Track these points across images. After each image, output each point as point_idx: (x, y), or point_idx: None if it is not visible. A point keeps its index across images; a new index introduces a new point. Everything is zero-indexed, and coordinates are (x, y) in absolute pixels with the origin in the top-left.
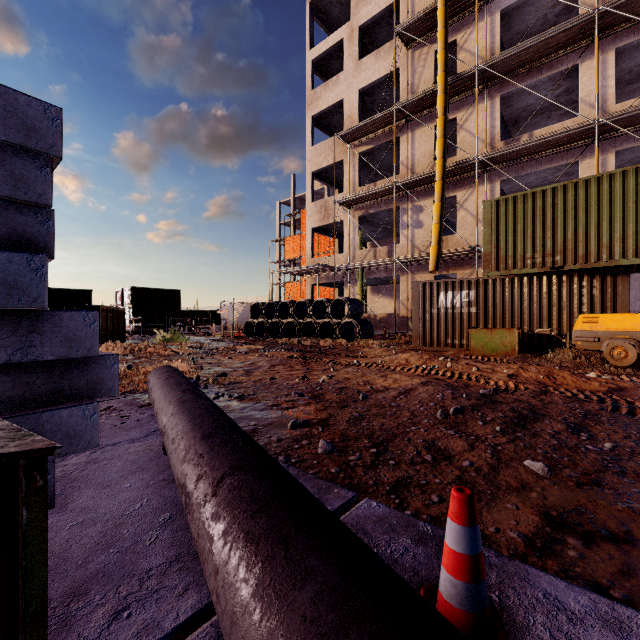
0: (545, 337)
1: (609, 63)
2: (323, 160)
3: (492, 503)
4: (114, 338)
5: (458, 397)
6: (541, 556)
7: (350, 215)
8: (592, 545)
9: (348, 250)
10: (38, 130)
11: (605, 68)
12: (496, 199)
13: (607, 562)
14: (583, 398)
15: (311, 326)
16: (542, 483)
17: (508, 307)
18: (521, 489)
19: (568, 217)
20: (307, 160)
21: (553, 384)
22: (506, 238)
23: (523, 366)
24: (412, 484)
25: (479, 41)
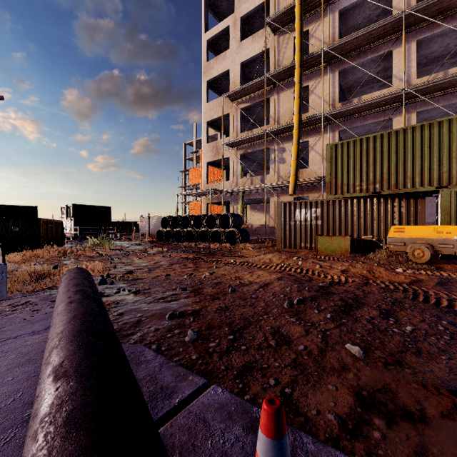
0: (369, 242)
1: (412, 50)
2: (215, 113)
3: (317, 385)
4: (53, 243)
5: (302, 290)
6: (351, 439)
7: (234, 153)
8: (393, 425)
9: (232, 178)
10: None
11: (409, 54)
12: (335, 143)
13: (405, 443)
14: (393, 288)
15: (205, 233)
16: (358, 364)
17: (343, 220)
18: (341, 370)
19: (384, 157)
20: (203, 113)
21: (372, 277)
22: (342, 171)
23: (352, 264)
24: (256, 368)
25: (324, 31)
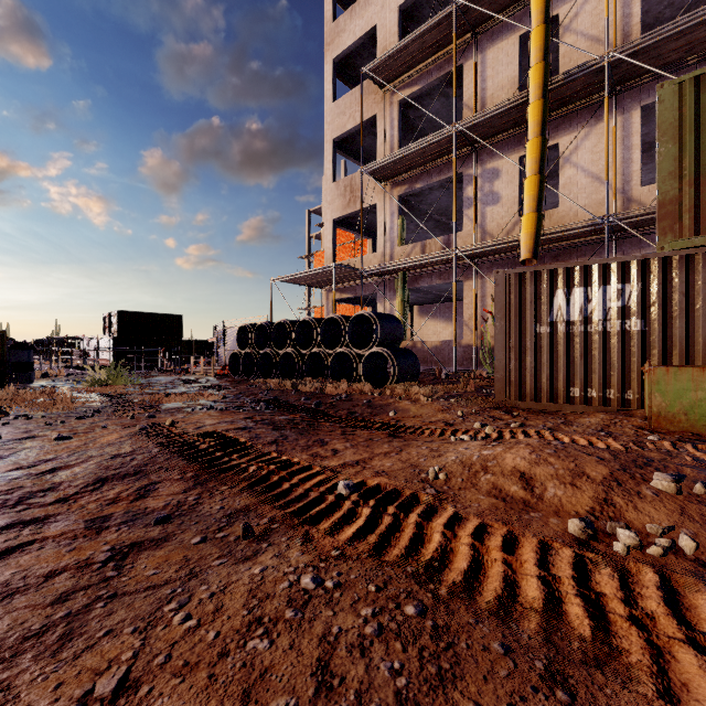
0: None
1: None
2: (348, 120)
3: None
4: None
5: None
6: None
7: (386, 195)
8: None
9: (383, 247)
10: None
11: None
12: (695, 74)
13: None
14: None
15: (321, 360)
16: None
17: None
18: None
19: None
20: (326, 123)
21: None
22: None
23: None
24: None
25: None
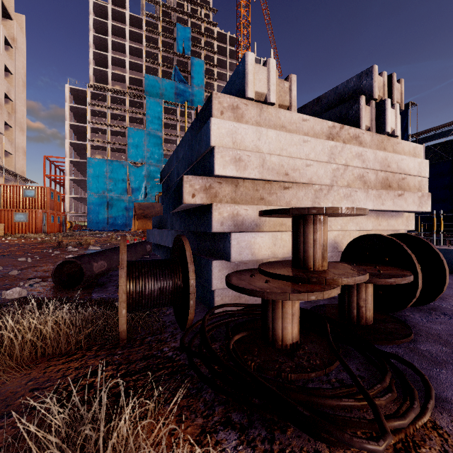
0: None
1: None
2: None
3: None
4: None
5: None
6: None
7: None
8: None
9: None
10: None
11: None
12: None
13: None
14: None
15: None
16: None
17: None
18: None
19: None
20: None
21: None
22: None
23: None
24: None
25: None
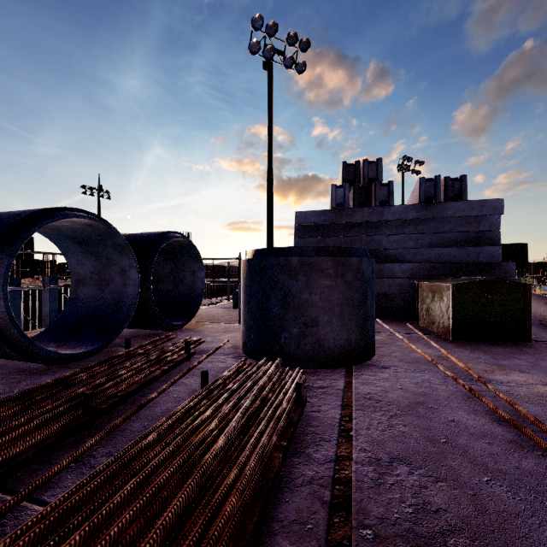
0: None
1: None
2: None
3: None
4: None
5: None
6: None
7: None
8: None
9: None
10: (497, 208)
11: None
12: None
13: None
14: None
15: None
16: None
17: None
18: None
19: None
20: None
21: None
22: None
23: None
24: None
25: None
